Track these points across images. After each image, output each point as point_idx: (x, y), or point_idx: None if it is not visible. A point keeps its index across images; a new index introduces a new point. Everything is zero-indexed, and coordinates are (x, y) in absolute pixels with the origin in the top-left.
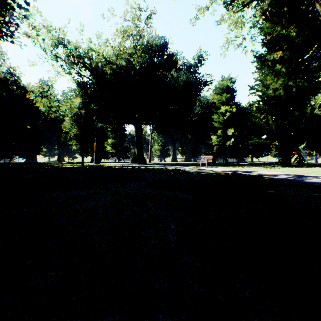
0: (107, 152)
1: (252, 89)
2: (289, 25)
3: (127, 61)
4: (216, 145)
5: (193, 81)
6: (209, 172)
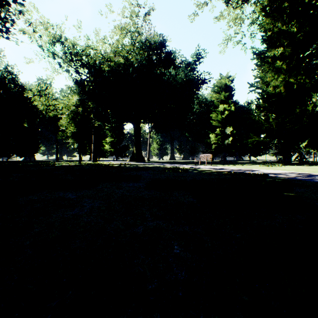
0: (105, 150)
1: (251, 86)
2: (289, 21)
3: (125, 59)
4: (215, 143)
5: (192, 79)
6: (210, 170)
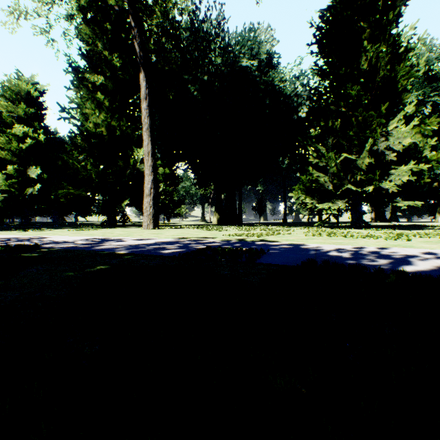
0: None
1: (65, 111)
2: (114, 51)
3: None
4: (6, 191)
5: None
6: None
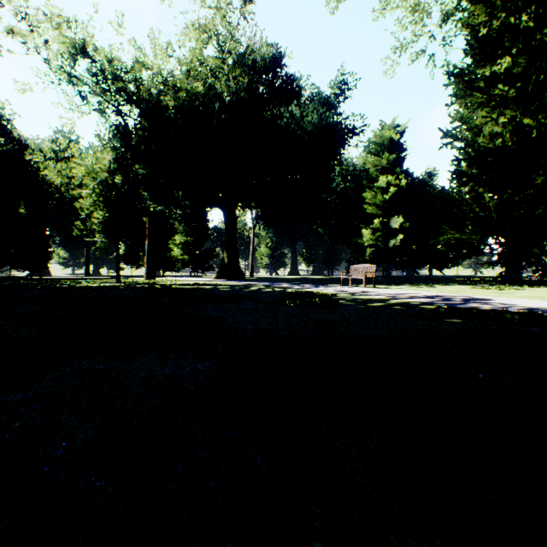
0: (174, 258)
1: (446, 136)
2: (521, 9)
3: (206, 87)
4: (371, 245)
5: (332, 124)
6: (385, 301)
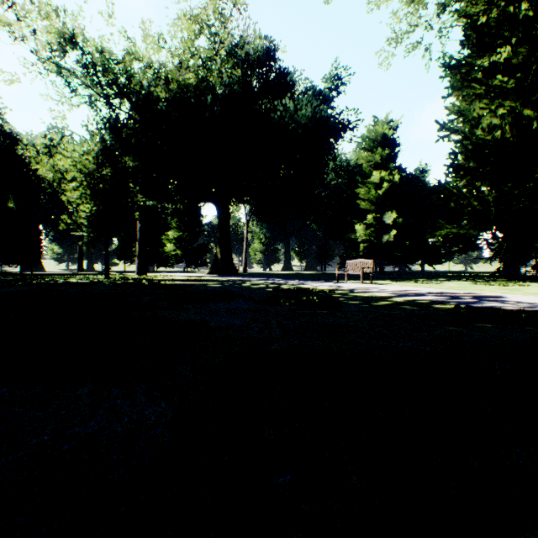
0: (167, 253)
1: (443, 129)
2: None
3: (199, 79)
4: (364, 241)
5: (326, 118)
6: (390, 299)
